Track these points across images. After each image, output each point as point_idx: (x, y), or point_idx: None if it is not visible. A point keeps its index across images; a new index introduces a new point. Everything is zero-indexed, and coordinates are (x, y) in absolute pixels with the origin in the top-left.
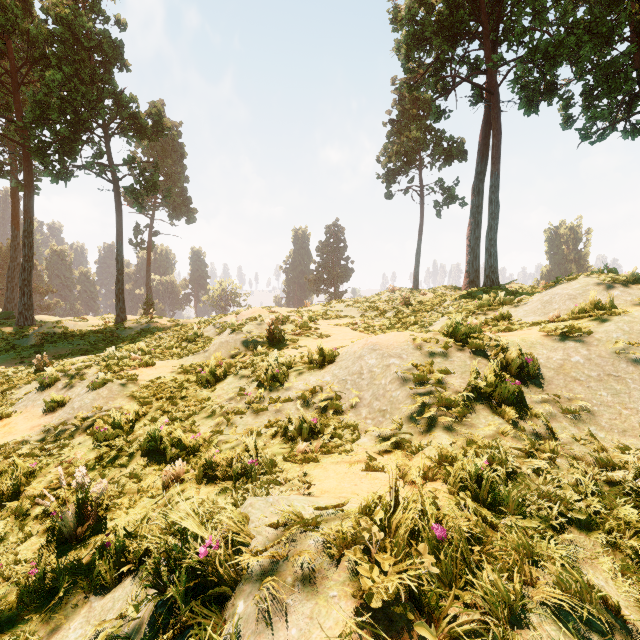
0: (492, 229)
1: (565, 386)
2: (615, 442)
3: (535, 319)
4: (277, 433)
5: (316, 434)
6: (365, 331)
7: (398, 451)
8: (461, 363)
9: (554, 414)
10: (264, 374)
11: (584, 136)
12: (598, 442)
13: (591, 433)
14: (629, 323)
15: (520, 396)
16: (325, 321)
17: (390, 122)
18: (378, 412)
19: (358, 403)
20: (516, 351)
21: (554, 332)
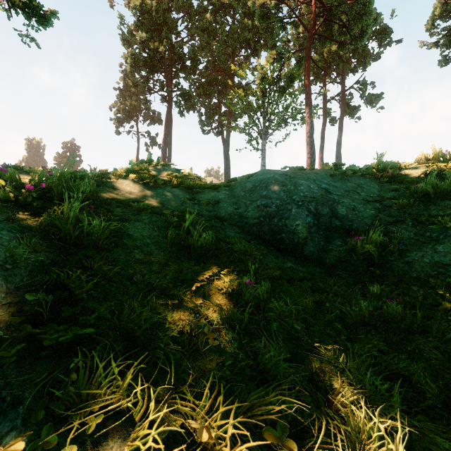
0: (169, 160)
1: None
2: None
3: None
4: None
5: None
6: None
7: None
8: None
9: None
10: None
11: (203, 131)
12: None
13: None
14: None
15: None
16: None
17: (119, 89)
18: None
19: None
20: None
21: None
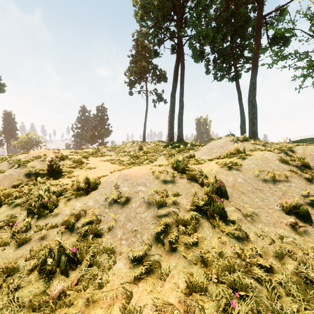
0: (180, 114)
1: (239, 197)
2: (276, 234)
3: (206, 157)
4: (36, 266)
5: (75, 263)
6: (119, 164)
7: (151, 278)
8: (184, 187)
9: (241, 218)
10: (36, 202)
11: (215, 77)
12: (269, 236)
13: (262, 229)
14: (256, 160)
15: (223, 209)
16: (94, 158)
17: (131, 56)
18: (131, 232)
19: (114, 225)
20: (213, 177)
21: (224, 165)
